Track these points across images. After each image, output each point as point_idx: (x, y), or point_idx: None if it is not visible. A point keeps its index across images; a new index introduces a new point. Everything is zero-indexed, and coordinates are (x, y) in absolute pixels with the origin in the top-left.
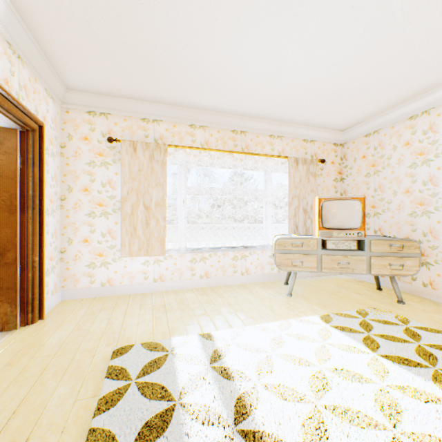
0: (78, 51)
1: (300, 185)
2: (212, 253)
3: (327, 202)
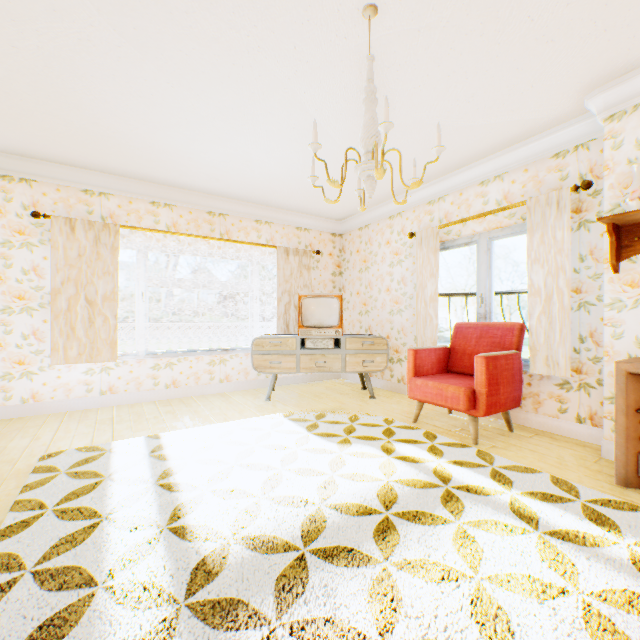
0: None
1: (291, 279)
2: (182, 357)
3: (307, 299)
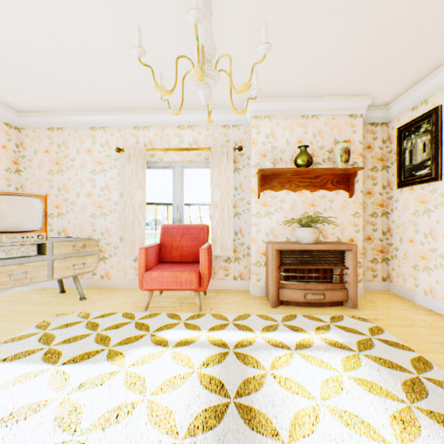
0: None
1: None
2: None
3: None
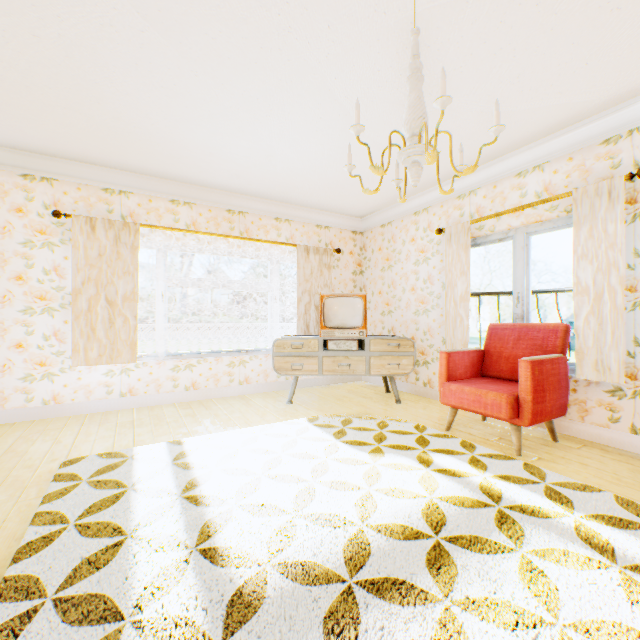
0: (11, 109)
1: (311, 278)
2: (201, 358)
3: (330, 299)
